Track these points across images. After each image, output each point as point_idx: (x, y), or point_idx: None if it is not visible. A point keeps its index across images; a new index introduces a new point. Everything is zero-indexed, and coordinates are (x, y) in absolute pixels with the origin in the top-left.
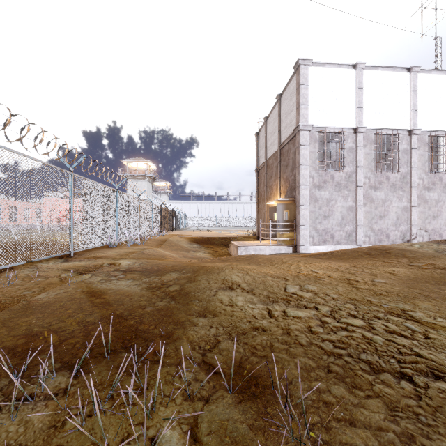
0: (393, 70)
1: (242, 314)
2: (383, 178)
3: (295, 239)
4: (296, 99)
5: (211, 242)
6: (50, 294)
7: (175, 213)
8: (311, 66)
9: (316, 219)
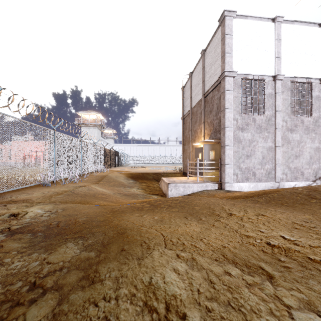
0: (307, 24)
1: None
2: (298, 122)
3: (220, 176)
4: (221, 48)
5: (145, 177)
6: None
7: (117, 153)
8: (235, 18)
9: (239, 159)
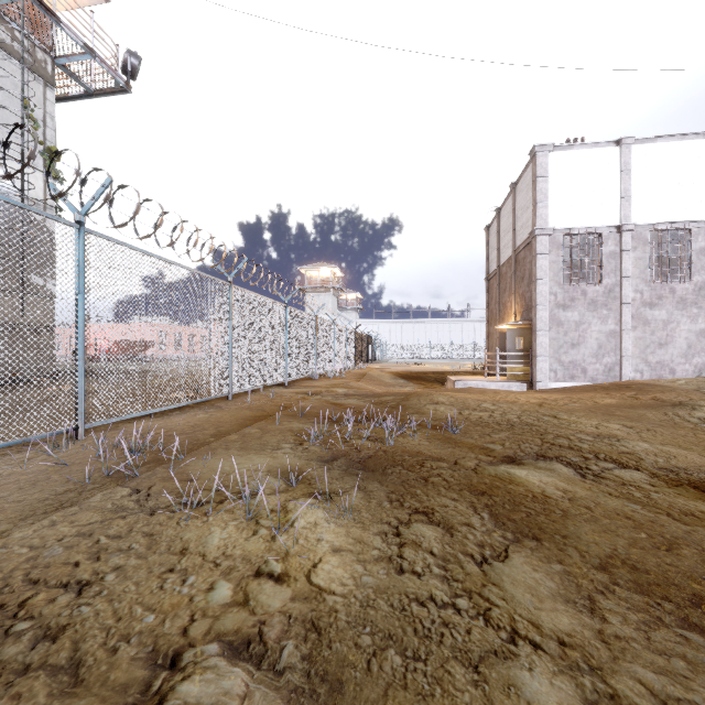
0: (681, 138)
1: (442, 413)
2: (665, 291)
3: (530, 374)
4: (532, 194)
5: (422, 378)
6: (307, 403)
7: (371, 339)
8: (553, 151)
9: (559, 349)
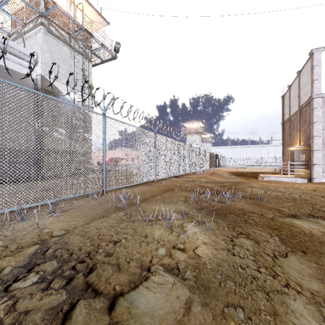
0: None
1: (255, 192)
2: None
3: (309, 174)
4: (311, 76)
5: (244, 175)
6: (188, 185)
7: (217, 156)
8: (324, 50)
9: None
